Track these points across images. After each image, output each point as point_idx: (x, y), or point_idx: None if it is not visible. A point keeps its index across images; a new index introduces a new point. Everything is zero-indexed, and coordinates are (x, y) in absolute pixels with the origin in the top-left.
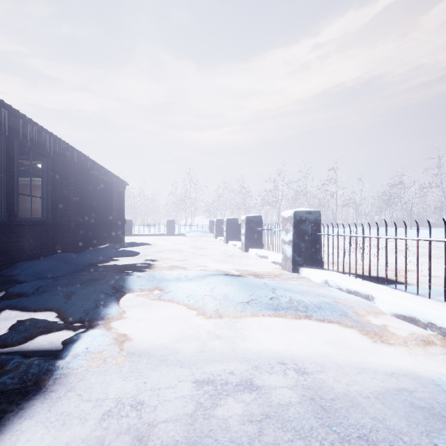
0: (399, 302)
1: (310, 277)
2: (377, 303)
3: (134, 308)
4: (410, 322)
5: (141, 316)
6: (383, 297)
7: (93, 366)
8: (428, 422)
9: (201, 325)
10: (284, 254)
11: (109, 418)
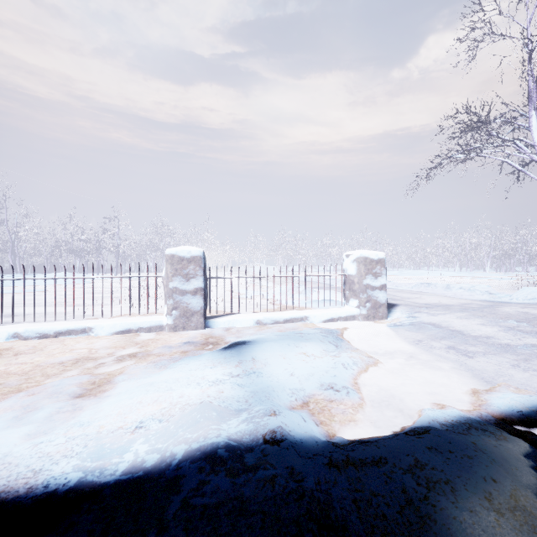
0: (324, 313)
1: (233, 325)
2: (311, 319)
3: (400, 414)
4: (331, 321)
5: (419, 400)
6: (314, 314)
7: (530, 390)
8: (427, 329)
9: (395, 367)
10: (184, 309)
11: (536, 369)
